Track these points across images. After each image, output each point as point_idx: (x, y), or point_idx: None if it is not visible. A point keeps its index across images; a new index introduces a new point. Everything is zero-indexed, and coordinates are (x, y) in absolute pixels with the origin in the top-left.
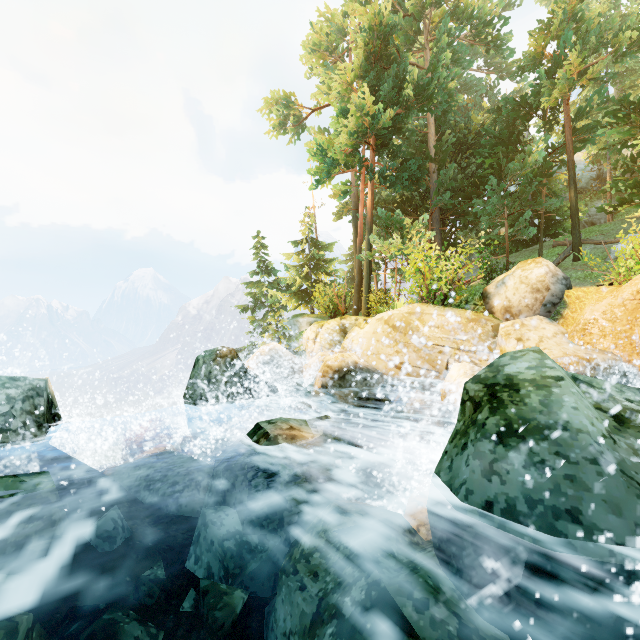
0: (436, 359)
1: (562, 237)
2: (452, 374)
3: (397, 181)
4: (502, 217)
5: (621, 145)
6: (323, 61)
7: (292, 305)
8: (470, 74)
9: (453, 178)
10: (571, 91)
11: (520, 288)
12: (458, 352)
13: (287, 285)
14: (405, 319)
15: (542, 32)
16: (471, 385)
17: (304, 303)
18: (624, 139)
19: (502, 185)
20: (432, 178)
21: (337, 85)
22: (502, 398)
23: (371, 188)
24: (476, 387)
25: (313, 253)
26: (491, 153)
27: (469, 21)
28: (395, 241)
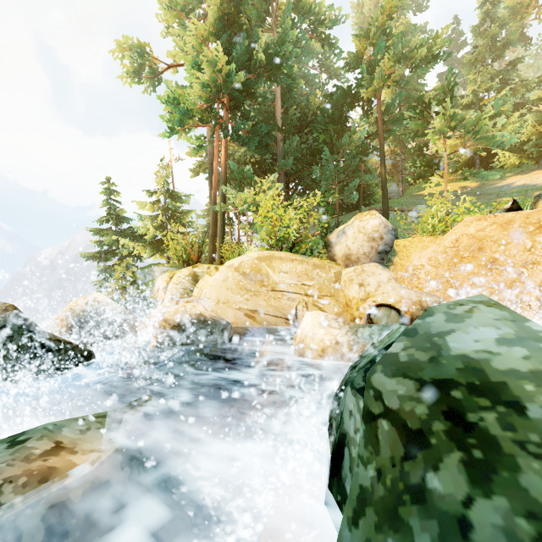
0: (285, 306)
1: (373, 205)
2: (305, 324)
3: (249, 141)
4: (334, 183)
5: (416, 135)
6: (180, 20)
7: (147, 255)
8: (307, 69)
9: (296, 148)
10: (383, 88)
11: (358, 237)
12: (306, 298)
13: (141, 234)
14: (255, 266)
15: (362, 38)
16: (385, 380)
17: (160, 253)
18: (418, 131)
19: (335, 156)
20: (279, 145)
21: (191, 38)
22: (489, 431)
23: (225, 145)
24: (400, 387)
25: (169, 204)
26: (325, 130)
27: (309, 15)
28: (247, 195)
